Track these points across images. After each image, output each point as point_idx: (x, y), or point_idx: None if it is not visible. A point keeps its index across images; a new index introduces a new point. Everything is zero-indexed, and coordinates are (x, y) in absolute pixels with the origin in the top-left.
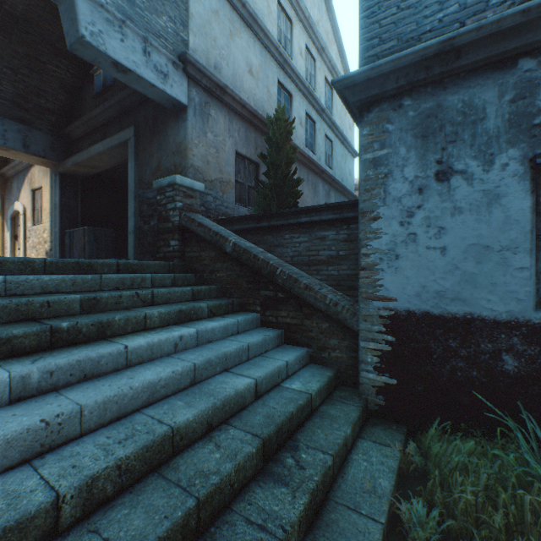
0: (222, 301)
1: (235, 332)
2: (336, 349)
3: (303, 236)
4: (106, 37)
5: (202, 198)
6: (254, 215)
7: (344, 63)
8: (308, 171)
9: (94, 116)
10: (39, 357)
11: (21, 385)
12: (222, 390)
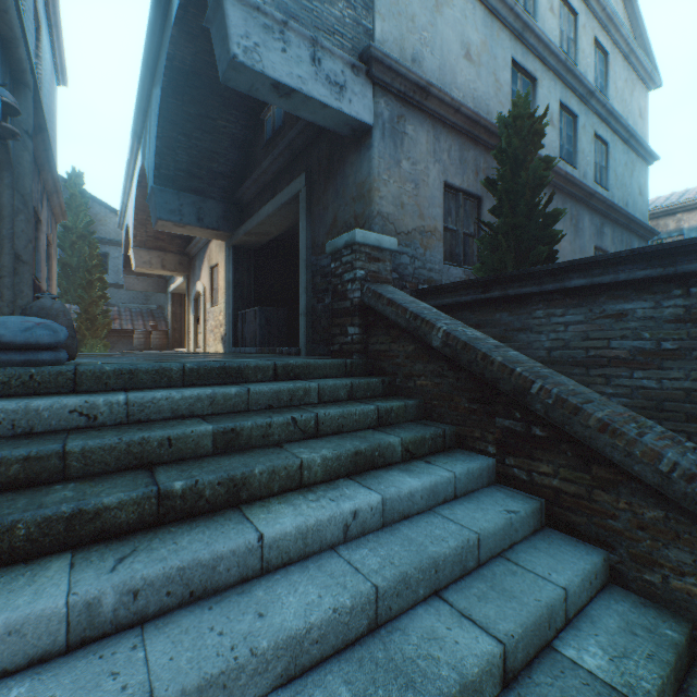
0: (426, 432)
1: (449, 496)
2: (687, 574)
3: (574, 312)
4: (262, 51)
5: (393, 259)
6: (476, 281)
7: (629, 7)
8: (563, 197)
9: (263, 170)
10: (129, 551)
11: (86, 618)
12: (431, 671)
